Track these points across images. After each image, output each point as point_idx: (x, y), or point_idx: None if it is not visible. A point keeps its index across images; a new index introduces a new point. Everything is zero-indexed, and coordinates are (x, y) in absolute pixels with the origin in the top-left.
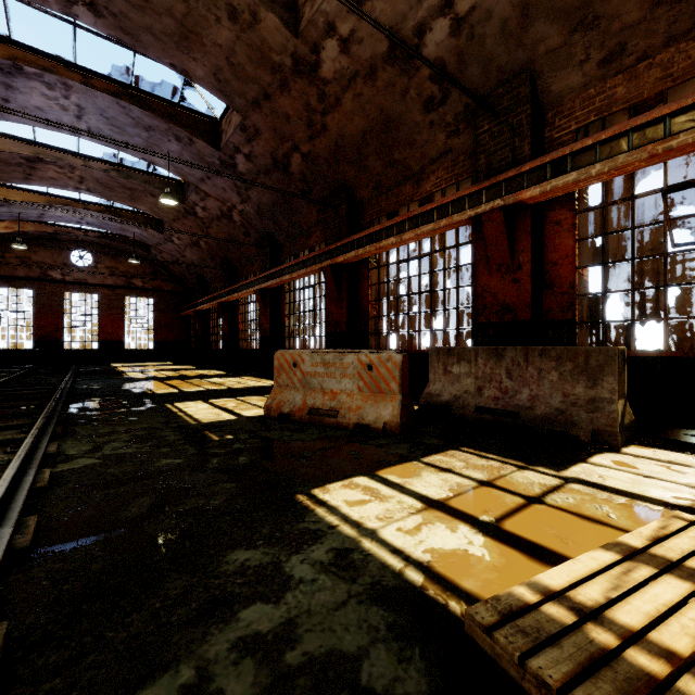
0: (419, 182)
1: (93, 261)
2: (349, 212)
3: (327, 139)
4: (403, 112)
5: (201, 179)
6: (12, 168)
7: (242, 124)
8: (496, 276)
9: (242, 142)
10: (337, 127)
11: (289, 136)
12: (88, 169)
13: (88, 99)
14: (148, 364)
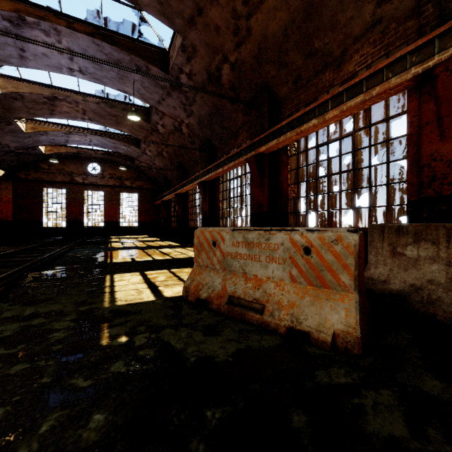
0: (340, 66)
1: (101, 170)
2: (270, 109)
3: (251, 43)
4: None
5: (158, 102)
6: (41, 106)
7: (182, 44)
8: None
9: (184, 63)
10: (260, 28)
11: (219, 48)
12: (86, 103)
13: (73, 41)
14: (132, 236)
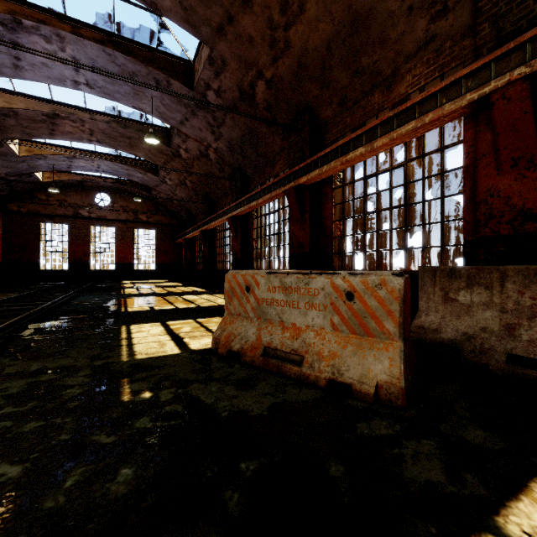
0: (391, 87)
1: (111, 201)
2: (312, 133)
3: (290, 58)
4: (375, 3)
5: (181, 122)
6: (39, 125)
7: (210, 57)
8: (510, 174)
9: (211, 77)
10: (300, 41)
11: (253, 62)
12: (94, 122)
13: (80, 49)
14: (149, 281)
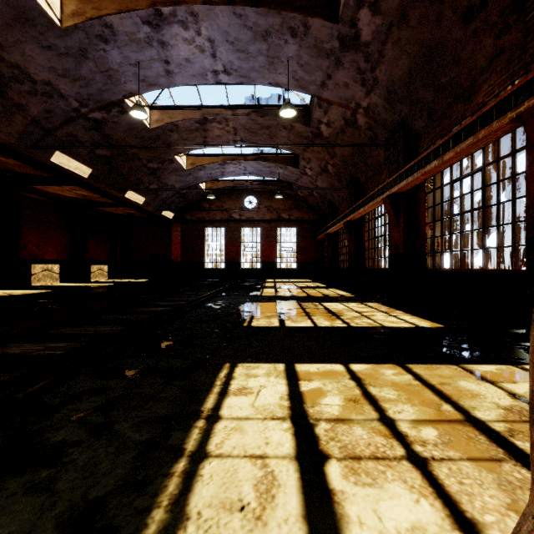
0: None
1: (257, 203)
2: None
3: None
4: None
5: (321, 84)
6: (194, 135)
7: None
8: None
9: None
10: None
11: None
12: (236, 118)
13: (213, 24)
14: (290, 280)
